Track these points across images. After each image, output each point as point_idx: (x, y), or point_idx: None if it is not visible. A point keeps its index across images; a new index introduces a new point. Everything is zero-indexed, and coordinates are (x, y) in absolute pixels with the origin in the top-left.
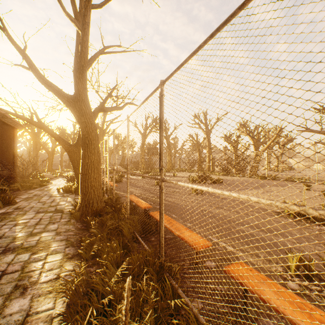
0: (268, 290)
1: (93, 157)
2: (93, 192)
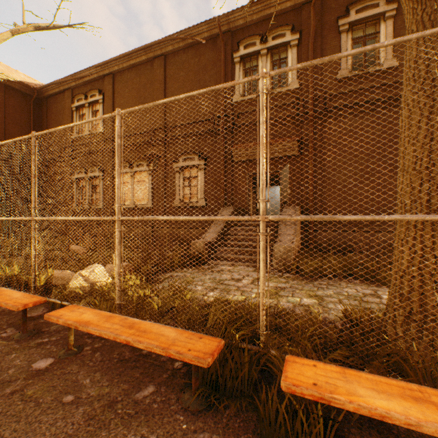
0: (15, 296)
1: (401, 178)
2: (393, 278)
